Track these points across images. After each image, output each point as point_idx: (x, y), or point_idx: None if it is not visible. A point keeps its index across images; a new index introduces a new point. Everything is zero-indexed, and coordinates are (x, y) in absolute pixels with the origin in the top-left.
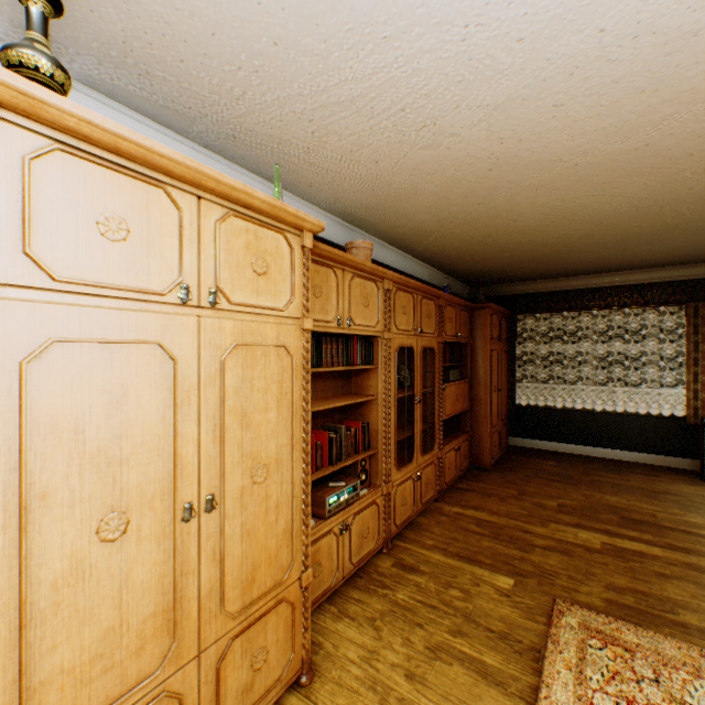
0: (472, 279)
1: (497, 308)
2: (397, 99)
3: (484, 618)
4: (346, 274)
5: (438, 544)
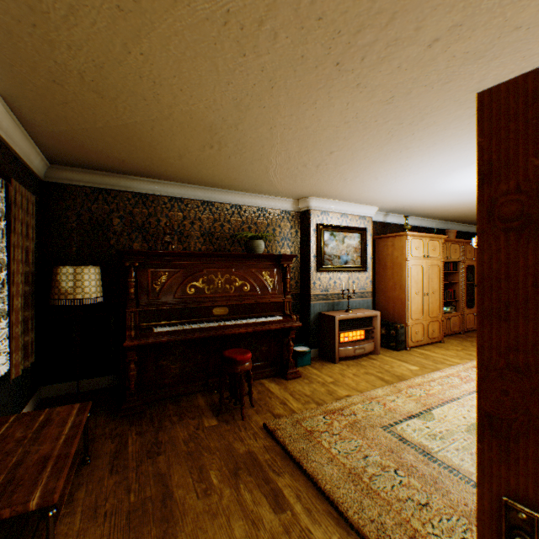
0: None
1: None
2: (467, 207)
3: None
4: (448, 244)
5: None
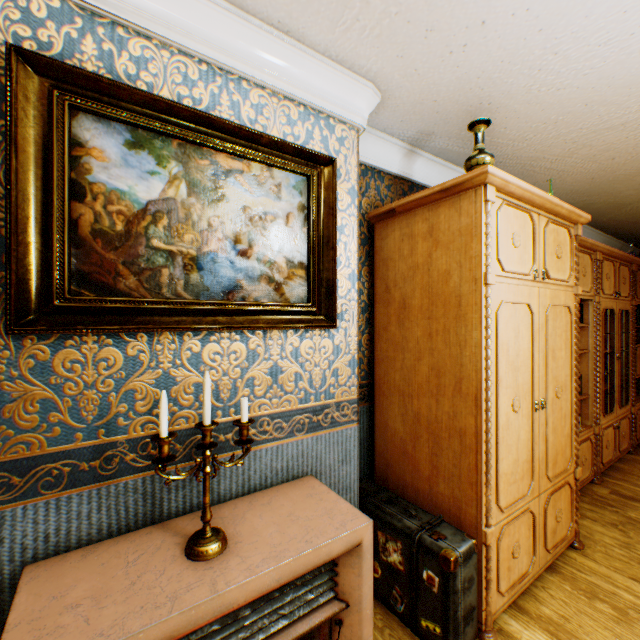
0: None
1: None
2: None
3: None
4: None
5: None
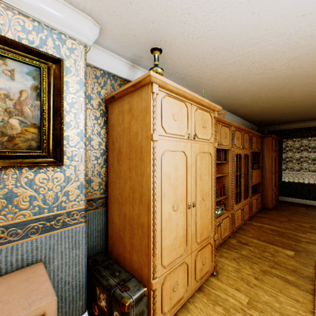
0: (260, 123)
1: (274, 137)
2: (252, 60)
3: (283, 264)
4: (219, 125)
5: (254, 236)
